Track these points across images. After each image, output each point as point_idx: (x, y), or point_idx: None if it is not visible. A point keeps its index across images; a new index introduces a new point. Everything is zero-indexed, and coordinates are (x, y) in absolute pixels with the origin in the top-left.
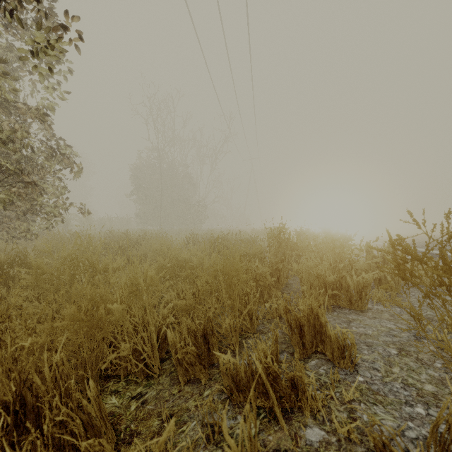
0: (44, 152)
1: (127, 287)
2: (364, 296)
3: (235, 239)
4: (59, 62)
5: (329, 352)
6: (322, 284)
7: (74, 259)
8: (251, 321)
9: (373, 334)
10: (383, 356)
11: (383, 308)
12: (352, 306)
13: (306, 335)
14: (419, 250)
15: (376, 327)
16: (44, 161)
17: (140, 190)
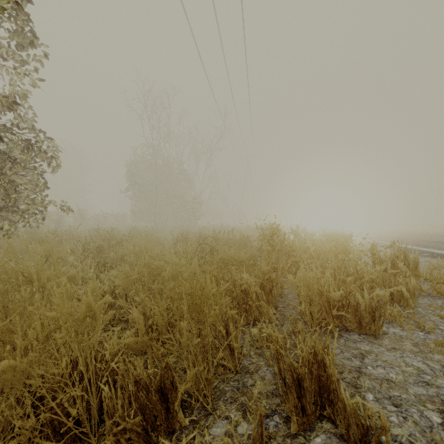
0: (21, 145)
1: (53, 319)
2: (377, 318)
3: (227, 238)
4: (33, 46)
5: (342, 423)
6: (325, 303)
7: (2, 273)
8: (233, 356)
9: (398, 380)
10: (423, 429)
11: (402, 332)
12: (362, 330)
13: (306, 393)
14: (424, 250)
15: (400, 366)
16: (19, 154)
17: (135, 186)
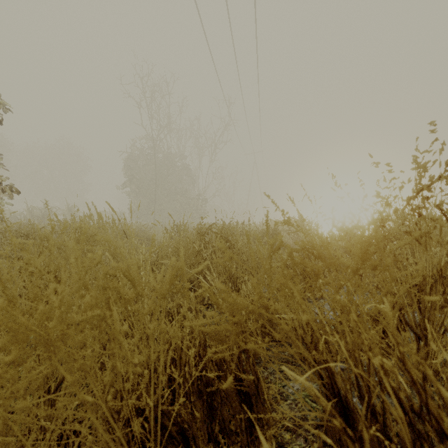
0: None
1: None
2: None
3: (242, 230)
4: None
5: None
6: None
7: None
8: None
9: None
10: None
11: None
12: None
13: None
14: None
15: None
16: None
17: (133, 182)
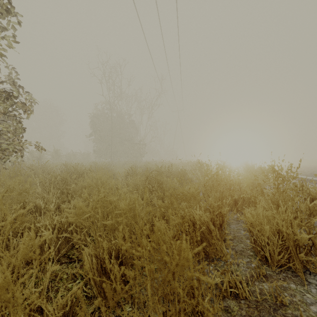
0: (2, 96)
1: None
2: None
3: (167, 171)
4: (9, 13)
5: None
6: (293, 248)
7: None
8: None
9: None
10: None
11: None
12: None
13: None
14: None
15: None
16: (0, 103)
17: (96, 132)
